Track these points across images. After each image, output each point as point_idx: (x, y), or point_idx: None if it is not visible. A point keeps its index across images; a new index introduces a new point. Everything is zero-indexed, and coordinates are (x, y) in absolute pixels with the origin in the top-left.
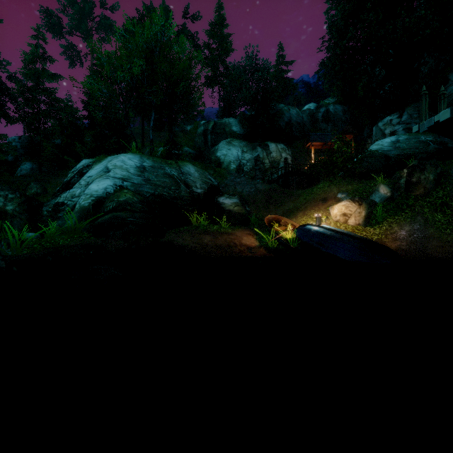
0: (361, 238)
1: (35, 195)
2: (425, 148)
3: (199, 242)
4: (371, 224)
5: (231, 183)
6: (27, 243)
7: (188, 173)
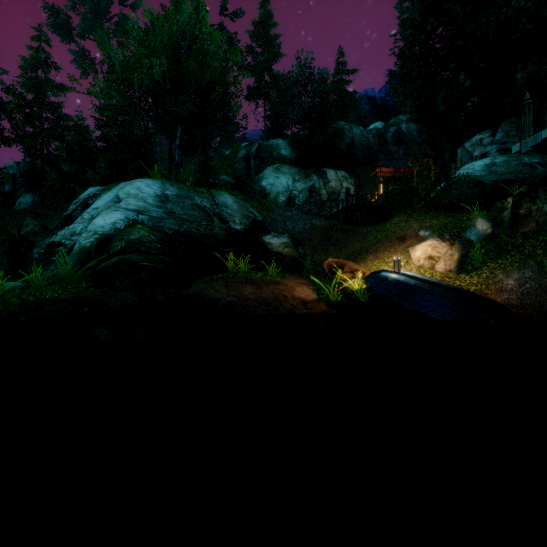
0: (458, 290)
1: (31, 234)
2: (531, 173)
3: (237, 294)
4: (466, 271)
5: (279, 218)
6: (3, 296)
7: (224, 205)
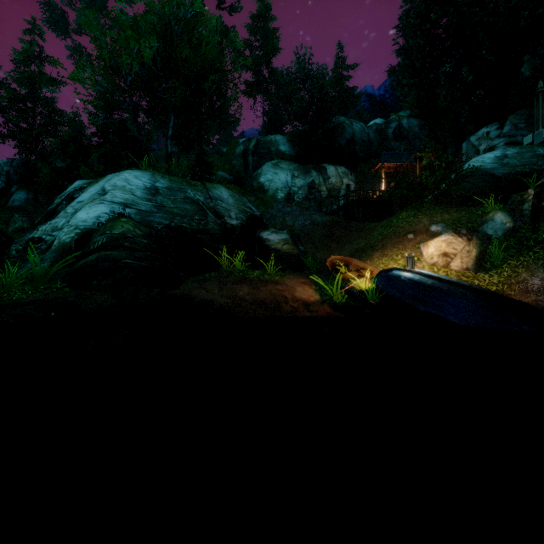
0: (483, 291)
1: (19, 231)
2: None
3: (231, 295)
4: (484, 269)
5: (278, 214)
6: None
7: (219, 198)
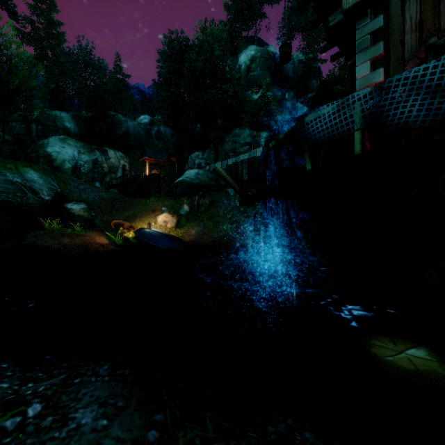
0: (171, 236)
1: None
2: (210, 182)
3: (60, 243)
4: (179, 227)
5: (75, 190)
6: None
7: (33, 180)
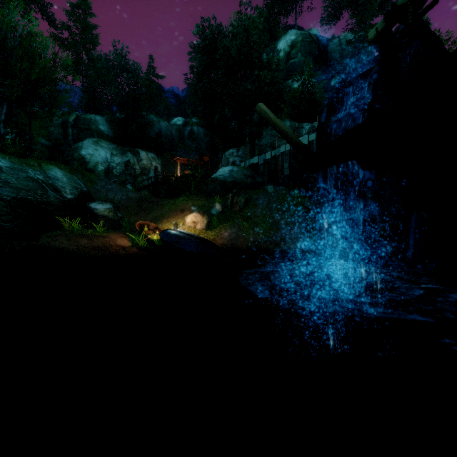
0: (200, 238)
1: None
2: (246, 180)
3: (76, 244)
4: (210, 229)
5: (102, 189)
6: None
7: (56, 178)
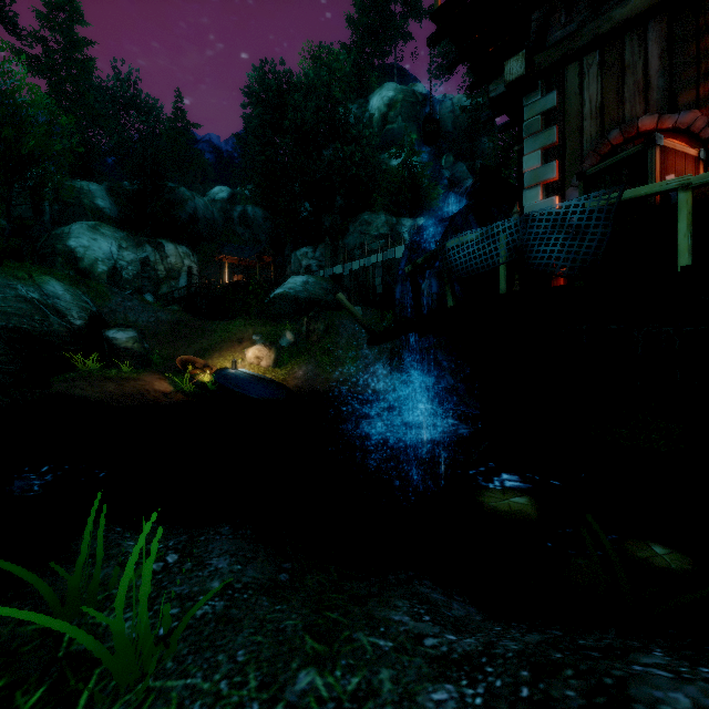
0: (268, 380)
1: None
2: (326, 296)
3: (103, 391)
4: (279, 366)
5: (119, 309)
6: None
7: (56, 296)
